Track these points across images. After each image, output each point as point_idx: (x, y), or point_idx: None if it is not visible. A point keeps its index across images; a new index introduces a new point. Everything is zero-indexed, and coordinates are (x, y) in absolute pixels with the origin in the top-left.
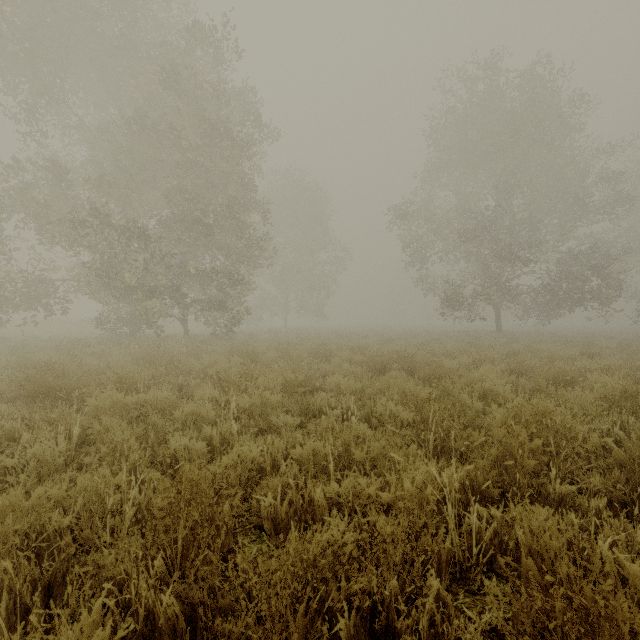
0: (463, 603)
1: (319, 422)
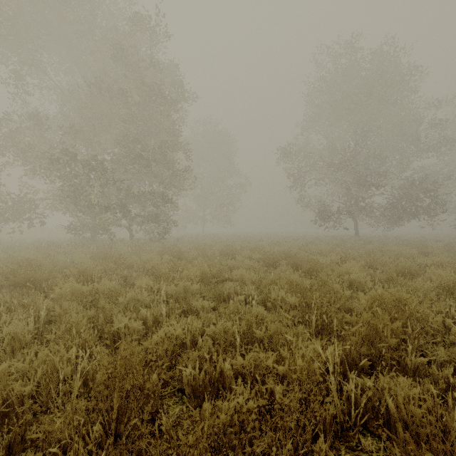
0: None
1: (228, 305)
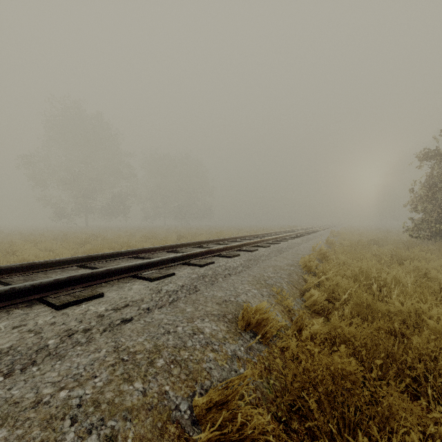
0: None
1: None
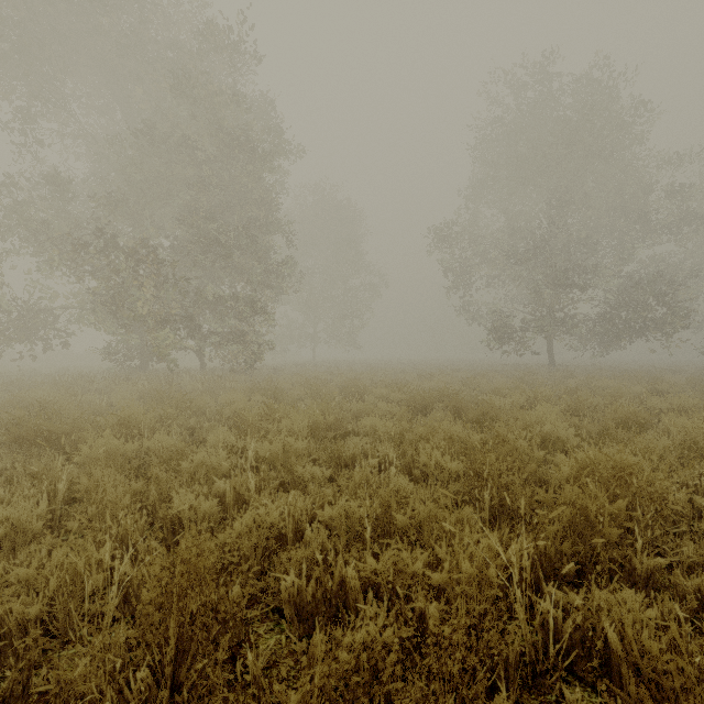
0: None
1: (352, 473)
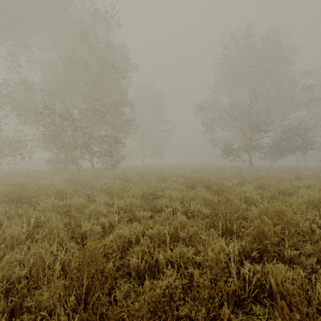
0: (241, 319)
1: (160, 214)
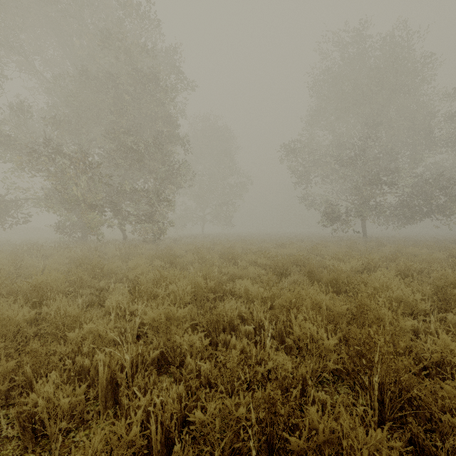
0: None
1: (229, 338)
